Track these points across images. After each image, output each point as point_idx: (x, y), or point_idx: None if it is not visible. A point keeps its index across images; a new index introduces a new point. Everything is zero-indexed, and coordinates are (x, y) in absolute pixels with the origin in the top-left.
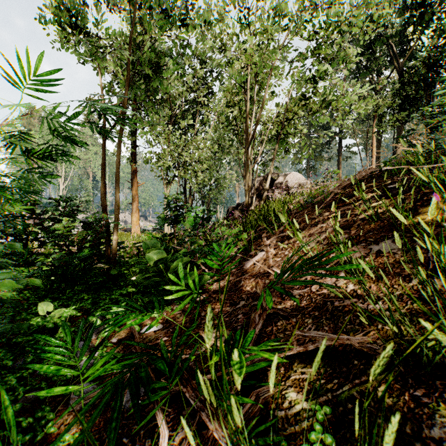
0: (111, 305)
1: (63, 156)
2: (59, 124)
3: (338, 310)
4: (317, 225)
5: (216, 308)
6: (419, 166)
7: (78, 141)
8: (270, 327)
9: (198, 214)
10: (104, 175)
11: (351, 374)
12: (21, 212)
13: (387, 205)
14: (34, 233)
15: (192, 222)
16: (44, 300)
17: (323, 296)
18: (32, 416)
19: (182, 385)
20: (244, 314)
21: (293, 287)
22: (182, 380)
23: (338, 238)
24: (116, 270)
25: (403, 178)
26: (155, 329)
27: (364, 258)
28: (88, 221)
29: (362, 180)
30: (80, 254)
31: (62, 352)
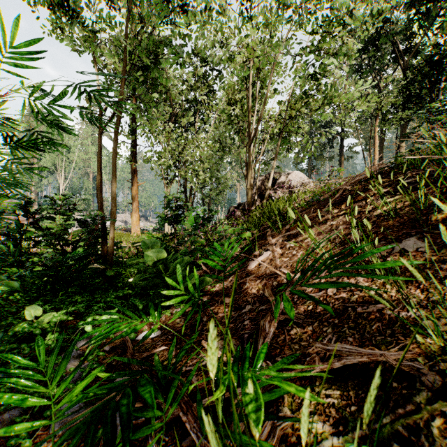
0: (99, 312)
1: (50, 145)
2: (43, 106)
3: (362, 317)
4: (326, 223)
5: (219, 312)
6: (444, 155)
7: (65, 127)
8: (282, 337)
9: (198, 214)
10: (100, 170)
11: (391, 400)
12: (14, 210)
13: (404, 201)
14: (28, 232)
15: (193, 222)
16: (35, 303)
17: (342, 301)
18: (6, 442)
19: (181, 410)
20: (251, 320)
21: (305, 290)
22: (181, 404)
23: (352, 236)
24: (112, 271)
25: (418, 173)
26: (152, 335)
27: (386, 257)
28: (82, 219)
29: (372, 177)
30: (74, 254)
31: (30, 375)
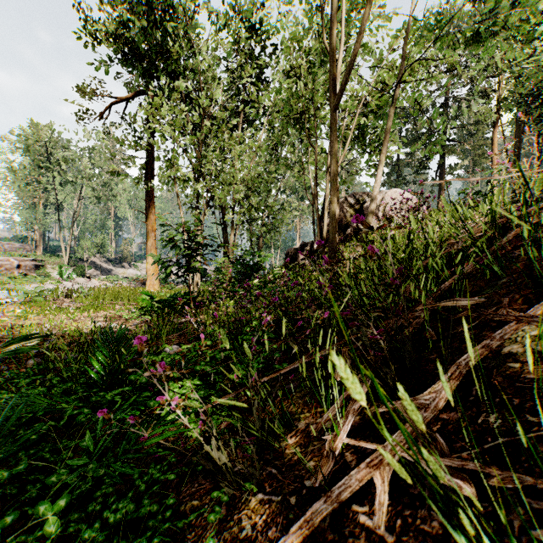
0: None
1: None
2: None
3: None
4: None
5: None
6: None
7: None
8: None
9: (239, 259)
10: None
11: None
12: None
13: None
14: None
15: (232, 272)
16: None
17: None
18: None
19: None
20: None
21: None
22: None
23: None
24: None
25: None
26: None
27: None
28: None
29: None
30: None
31: None
